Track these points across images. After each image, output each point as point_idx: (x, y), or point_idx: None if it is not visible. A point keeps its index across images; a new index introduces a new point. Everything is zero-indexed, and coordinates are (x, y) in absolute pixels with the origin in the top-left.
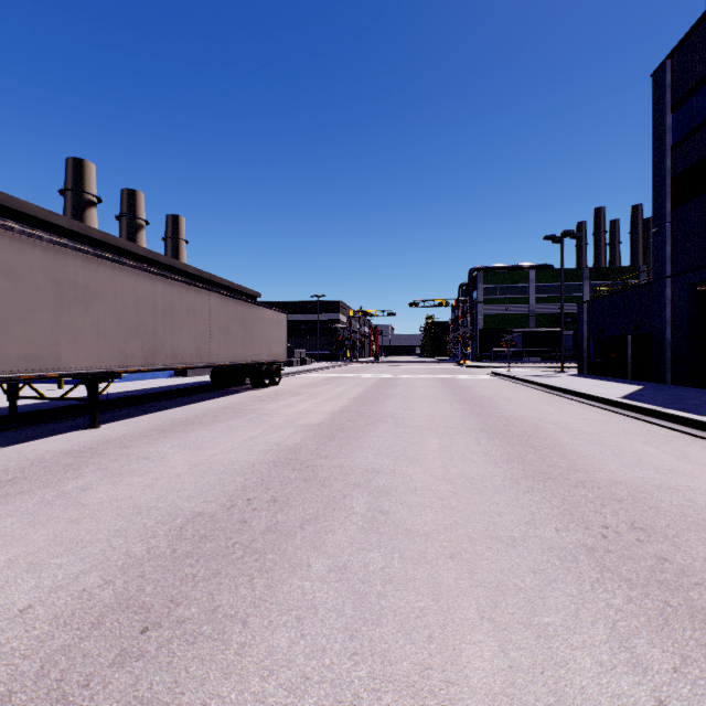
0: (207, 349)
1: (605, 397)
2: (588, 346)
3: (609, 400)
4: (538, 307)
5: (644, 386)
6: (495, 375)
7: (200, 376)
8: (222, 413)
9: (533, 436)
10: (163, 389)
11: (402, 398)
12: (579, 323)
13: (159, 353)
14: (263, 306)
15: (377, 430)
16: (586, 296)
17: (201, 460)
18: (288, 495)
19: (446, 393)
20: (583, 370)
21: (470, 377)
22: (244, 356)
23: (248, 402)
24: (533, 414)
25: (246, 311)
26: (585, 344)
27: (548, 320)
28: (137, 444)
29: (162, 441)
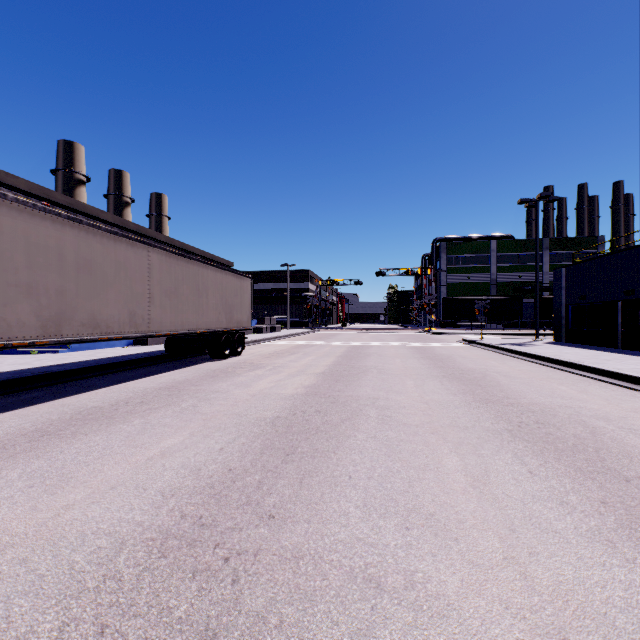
0: (146, 315)
1: (634, 375)
2: (567, 313)
3: None
4: (499, 276)
5: None
6: (468, 343)
7: (161, 344)
8: (153, 397)
9: (601, 449)
10: (102, 362)
11: (379, 373)
12: (556, 289)
13: (68, 320)
14: (221, 268)
15: (358, 435)
16: (545, 265)
17: (27, 528)
18: None
19: (427, 365)
20: (560, 337)
21: (443, 345)
22: (197, 324)
23: (196, 378)
24: (557, 400)
25: (200, 273)
26: (563, 311)
27: (509, 288)
28: None
29: (14, 463)
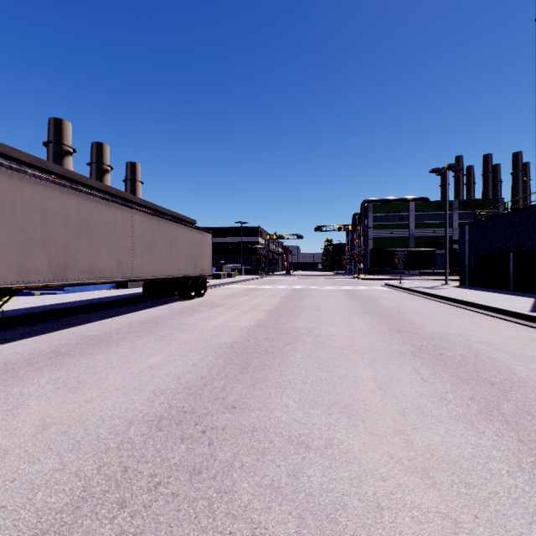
0: (130, 264)
1: (516, 311)
2: (469, 262)
3: (522, 315)
4: (417, 231)
5: (535, 298)
6: (389, 287)
7: (138, 288)
8: (137, 328)
9: (478, 364)
10: (93, 302)
11: (315, 310)
12: (461, 243)
13: (72, 268)
14: (188, 225)
15: (296, 354)
16: (455, 222)
17: (62, 414)
18: (149, 532)
19: (354, 304)
20: (464, 282)
21: (368, 288)
22: (169, 271)
23: (170, 314)
24: (453, 330)
25: (172, 230)
26: (466, 260)
27: (425, 242)
28: (7, 377)
29: (41, 373)
